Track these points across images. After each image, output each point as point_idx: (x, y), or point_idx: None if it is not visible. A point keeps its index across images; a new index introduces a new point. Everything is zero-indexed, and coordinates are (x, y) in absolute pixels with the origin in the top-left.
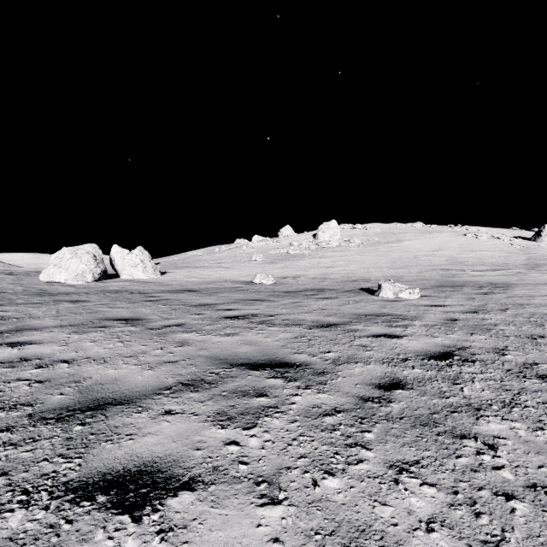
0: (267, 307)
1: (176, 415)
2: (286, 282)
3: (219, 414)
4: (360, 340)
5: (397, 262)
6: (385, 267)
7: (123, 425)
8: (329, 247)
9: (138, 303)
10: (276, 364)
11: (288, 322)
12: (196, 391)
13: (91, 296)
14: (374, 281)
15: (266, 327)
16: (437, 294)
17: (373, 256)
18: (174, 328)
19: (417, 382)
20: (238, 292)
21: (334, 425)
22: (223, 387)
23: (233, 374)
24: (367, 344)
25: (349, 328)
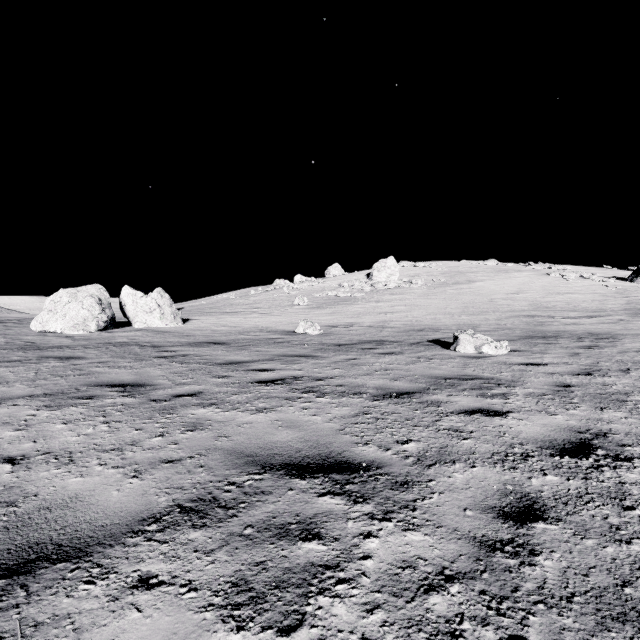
0: (314, 366)
1: (157, 591)
2: (336, 332)
3: (235, 586)
4: (448, 420)
5: (470, 307)
6: (456, 314)
7: (51, 619)
8: (386, 289)
9: (146, 361)
10: (331, 465)
11: (343, 389)
12: (201, 524)
13: (90, 350)
14: (445, 331)
15: (313, 398)
16: (528, 348)
17: (440, 300)
18: (187, 399)
19: (562, 504)
20: (276, 345)
21: (450, 619)
22: (247, 516)
23: (265, 487)
24: (459, 426)
25: (428, 399)
